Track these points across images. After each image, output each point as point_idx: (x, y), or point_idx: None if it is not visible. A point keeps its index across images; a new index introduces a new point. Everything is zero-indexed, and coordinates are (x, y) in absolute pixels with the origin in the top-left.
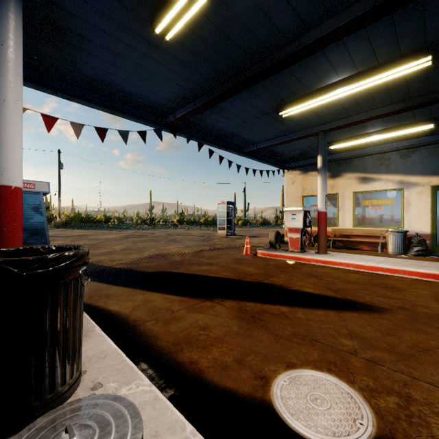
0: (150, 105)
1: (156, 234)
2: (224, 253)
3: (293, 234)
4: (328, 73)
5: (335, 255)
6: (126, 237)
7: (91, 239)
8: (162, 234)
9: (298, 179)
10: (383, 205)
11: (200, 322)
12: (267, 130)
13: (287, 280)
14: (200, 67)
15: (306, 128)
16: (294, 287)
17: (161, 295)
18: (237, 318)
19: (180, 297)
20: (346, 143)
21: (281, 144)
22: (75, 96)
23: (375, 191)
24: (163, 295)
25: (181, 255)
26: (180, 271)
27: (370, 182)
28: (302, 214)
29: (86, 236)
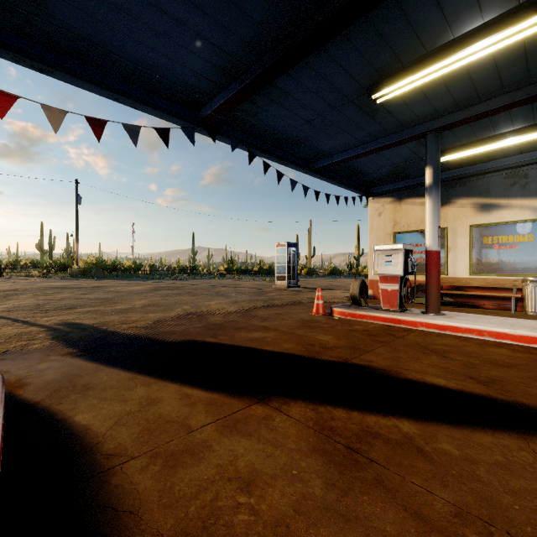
0: (174, 88)
1: (196, 286)
2: (285, 312)
3: (388, 285)
4: (464, 10)
5: (454, 316)
6: (155, 289)
7: (109, 291)
8: (204, 285)
9: (387, 209)
10: (517, 243)
11: (241, 462)
12: (349, 132)
13: (392, 358)
14: (247, 2)
15: (408, 127)
16: (409, 374)
17: (178, 389)
18: (318, 453)
19: (209, 393)
20: (464, 152)
21: (368, 154)
22: (52, 66)
23: (504, 223)
24: (182, 388)
25: (224, 314)
26: (219, 341)
27: (495, 210)
28: (401, 255)
29: (104, 288)
